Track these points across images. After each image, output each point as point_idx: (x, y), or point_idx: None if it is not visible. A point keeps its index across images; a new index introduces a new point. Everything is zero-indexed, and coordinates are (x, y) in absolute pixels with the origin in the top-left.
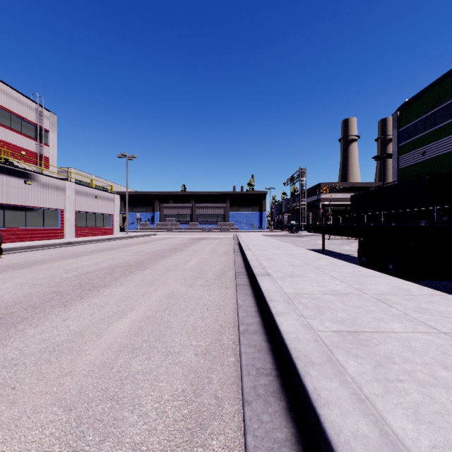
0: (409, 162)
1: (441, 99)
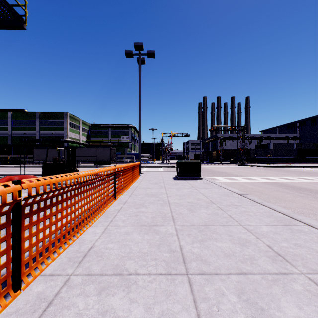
0: None
1: (4, 117)
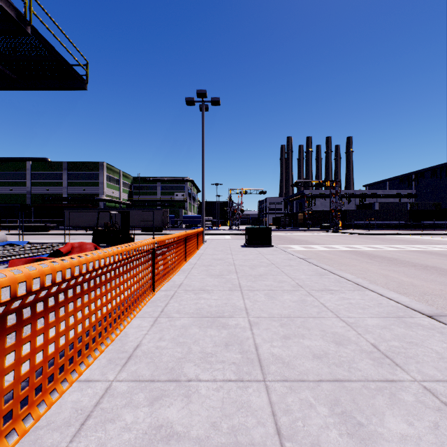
0: (3, 191)
1: (21, 169)
